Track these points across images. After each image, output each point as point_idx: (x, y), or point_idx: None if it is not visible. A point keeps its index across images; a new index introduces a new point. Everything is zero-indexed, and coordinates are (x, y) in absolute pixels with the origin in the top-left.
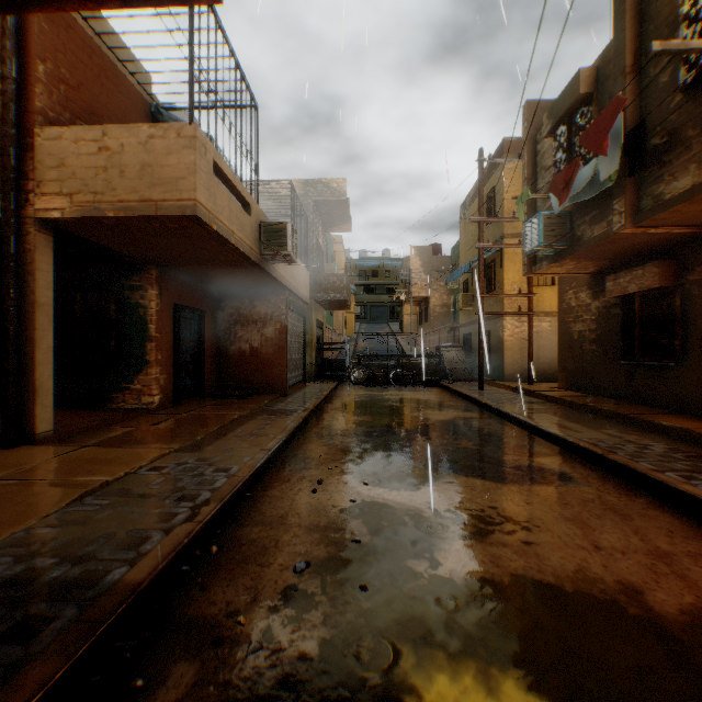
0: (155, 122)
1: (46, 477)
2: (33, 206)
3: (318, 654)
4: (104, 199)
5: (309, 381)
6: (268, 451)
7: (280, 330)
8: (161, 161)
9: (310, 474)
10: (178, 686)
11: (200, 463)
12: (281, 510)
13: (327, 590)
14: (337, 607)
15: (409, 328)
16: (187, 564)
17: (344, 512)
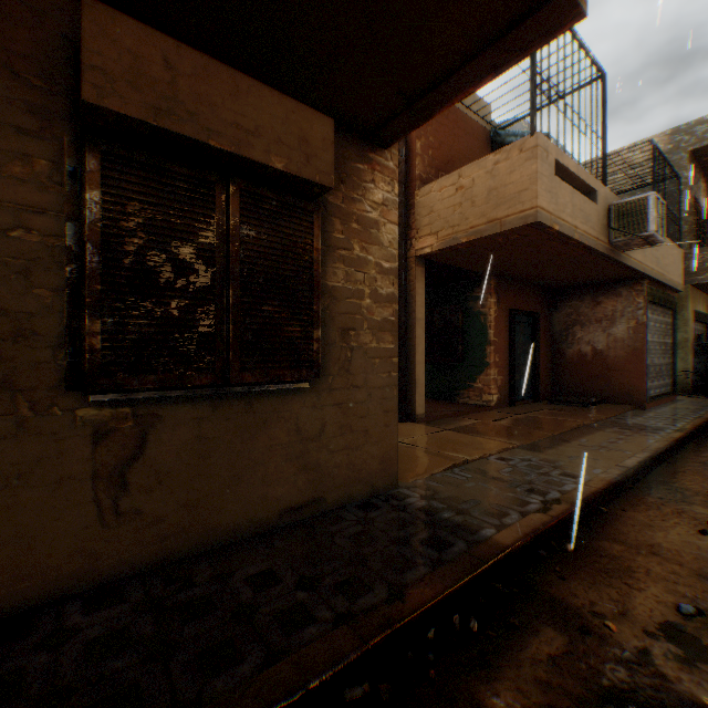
0: (493, 145)
1: (426, 447)
2: (413, 248)
3: None
4: (459, 229)
5: (680, 393)
6: (623, 468)
7: (633, 329)
8: (504, 181)
9: (692, 510)
10: (548, 644)
11: (543, 463)
12: (648, 538)
13: None
14: None
15: None
16: (542, 550)
17: None
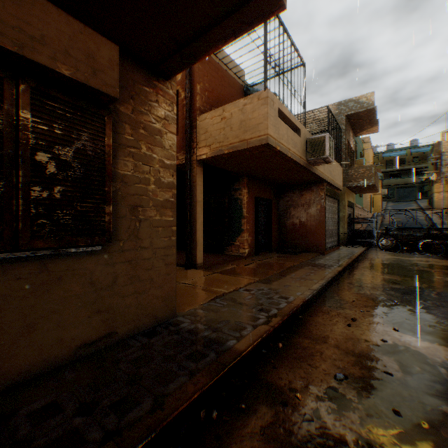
0: (245, 96)
1: (200, 285)
2: (195, 155)
3: (356, 445)
4: (223, 144)
5: (342, 245)
6: (312, 290)
7: (320, 210)
8: (249, 117)
9: (345, 312)
10: (262, 418)
11: (270, 291)
12: (323, 332)
13: (362, 401)
14: (371, 417)
15: (439, 204)
16: (265, 349)
17: (375, 347)
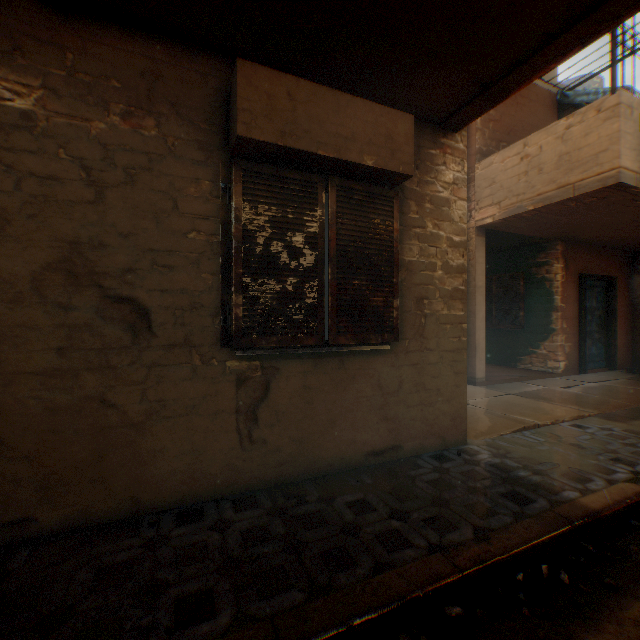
0: (558, 108)
1: (490, 409)
2: (472, 220)
3: None
4: (523, 197)
5: None
6: None
7: None
8: (577, 145)
9: None
10: None
11: (626, 434)
12: None
13: None
14: None
15: None
16: (633, 520)
17: None
